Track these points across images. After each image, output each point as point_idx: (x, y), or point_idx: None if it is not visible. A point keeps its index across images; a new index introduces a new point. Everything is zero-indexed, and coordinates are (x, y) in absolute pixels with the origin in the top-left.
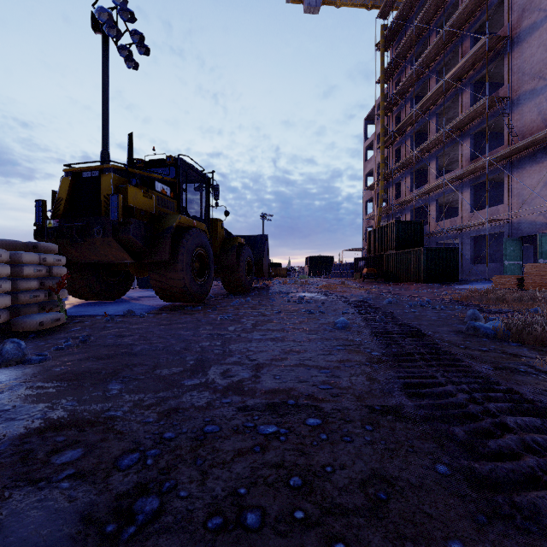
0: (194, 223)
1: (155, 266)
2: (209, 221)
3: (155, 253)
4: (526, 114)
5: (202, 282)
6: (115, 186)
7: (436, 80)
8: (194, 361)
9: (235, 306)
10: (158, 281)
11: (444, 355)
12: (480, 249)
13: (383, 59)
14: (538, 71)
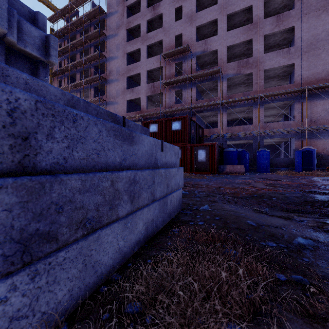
0: None
1: None
2: None
3: None
4: (111, 109)
5: None
6: None
7: (80, 76)
8: None
9: None
10: None
11: None
12: None
13: None
14: (114, 96)
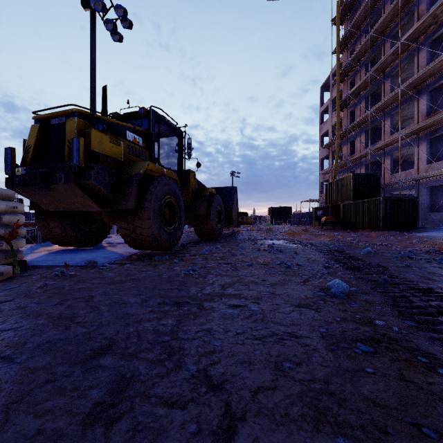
0: (164, 171)
1: (123, 214)
2: (182, 172)
3: (122, 200)
4: None
5: (171, 230)
6: (80, 131)
7: (390, 45)
8: (104, 390)
9: (204, 255)
10: (126, 229)
11: None
12: (436, 198)
13: (339, 31)
14: None
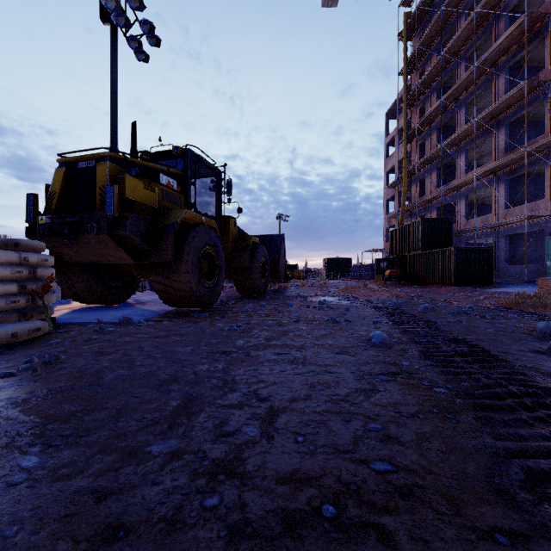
0: (202, 219)
1: (158, 267)
2: (221, 219)
3: (158, 252)
4: None
5: (211, 285)
6: (112, 177)
7: (465, 68)
8: (179, 401)
9: (247, 312)
10: (161, 284)
11: (548, 397)
12: (516, 248)
13: (406, 49)
14: None
